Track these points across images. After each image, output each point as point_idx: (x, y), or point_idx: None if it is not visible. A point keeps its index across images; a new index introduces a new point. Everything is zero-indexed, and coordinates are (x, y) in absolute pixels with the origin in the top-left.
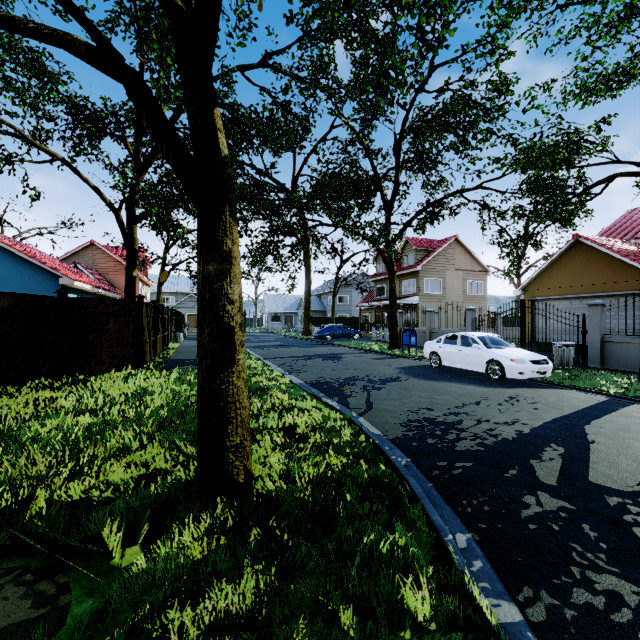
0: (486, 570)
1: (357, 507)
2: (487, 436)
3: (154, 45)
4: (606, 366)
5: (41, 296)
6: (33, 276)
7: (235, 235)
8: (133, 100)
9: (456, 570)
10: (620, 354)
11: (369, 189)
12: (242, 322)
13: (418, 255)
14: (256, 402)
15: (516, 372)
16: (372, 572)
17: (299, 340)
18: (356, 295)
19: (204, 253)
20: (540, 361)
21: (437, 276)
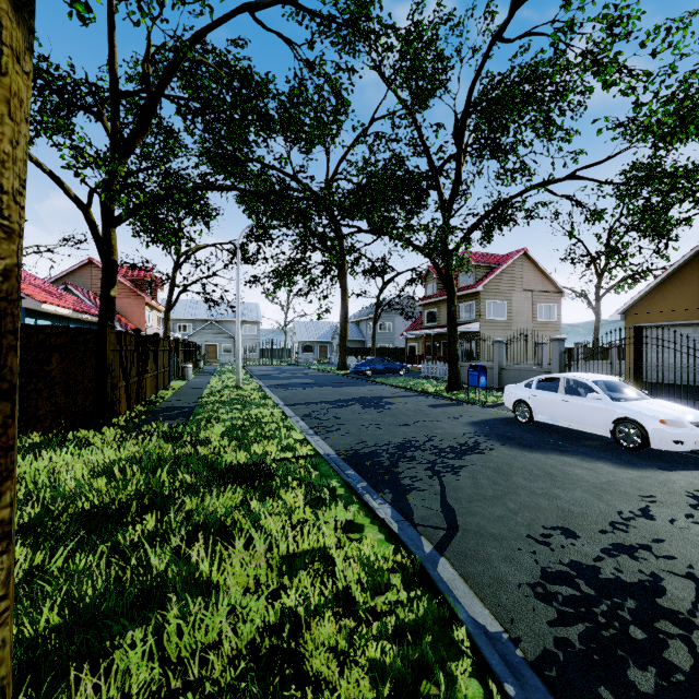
0: None
1: None
2: None
3: None
4: None
5: None
6: None
7: None
8: None
9: None
10: None
11: (421, 187)
12: None
13: (478, 273)
14: (241, 519)
15: (670, 441)
16: None
17: (333, 376)
18: (400, 322)
19: None
20: None
21: (501, 298)
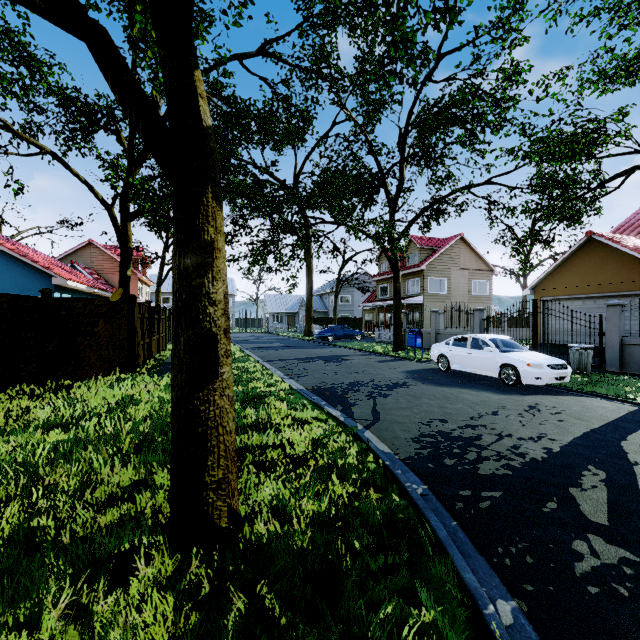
0: None
1: (368, 560)
2: (512, 455)
3: (136, 15)
4: (626, 370)
5: (23, 296)
6: (25, 275)
7: (219, 222)
8: (96, 59)
9: None
10: None
11: (372, 186)
12: (227, 327)
13: (422, 254)
14: (251, 413)
15: (533, 377)
16: None
17: (300, 341)
18: (358, 295)
19: (180, 243)
20: (558, 366)
21: (442, 275)
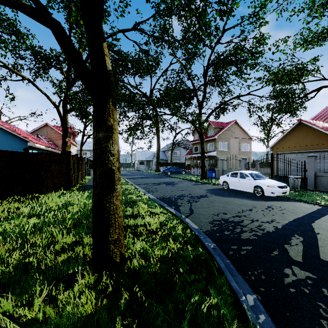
0: (268, 322)
1: (186, 277)
2: (258, 230)
3: (73, 13)
4: (317, 189)
5: (15, 151)
6: (14, 141)
7: (115, 116)
8: (56, 38)
9: (250, 323)
10: (325, 182)
11: (190, 95)
12: (119, 166)
13: (215, 130)
14: (129, 209)
15: (270, 192)
16: (197, 324)
17: (153, 174)
18: (183, 151)
19: (97, 126)
20: (283, 186)
21: (225, 141)
